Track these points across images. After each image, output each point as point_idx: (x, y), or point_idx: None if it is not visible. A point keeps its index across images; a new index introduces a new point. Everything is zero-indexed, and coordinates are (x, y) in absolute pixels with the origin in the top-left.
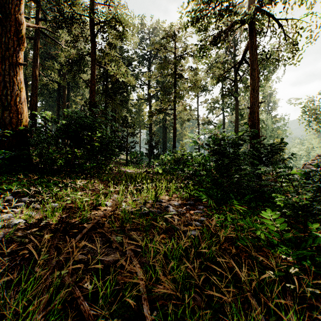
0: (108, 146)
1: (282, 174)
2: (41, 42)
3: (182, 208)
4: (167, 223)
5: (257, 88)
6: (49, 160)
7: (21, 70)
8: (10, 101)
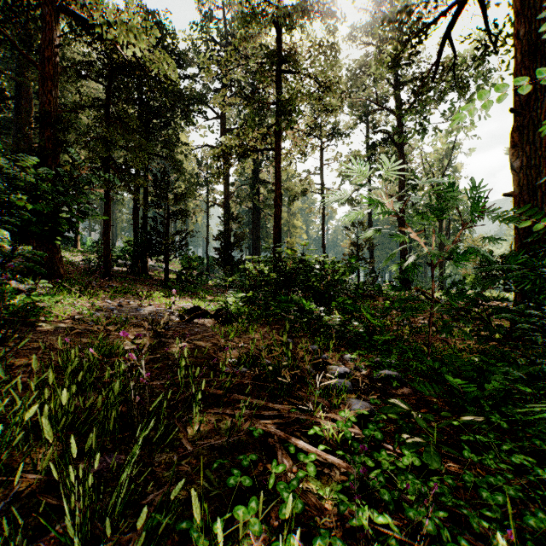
0: None
1: None
2: None
3: None
4: None
5: (542, 49)
6: None
7: None
8: None
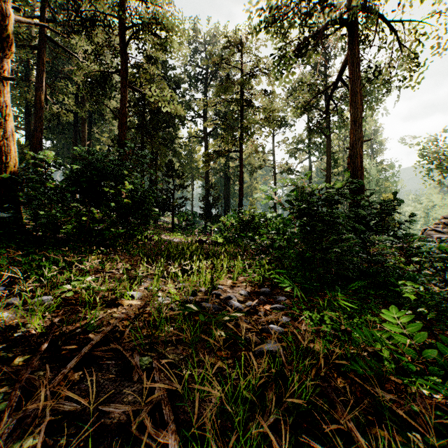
0: (143, 203)
1: (420, 251)
2: (50, 55)
3: (253, 300)
4: (228, 334)
5: (360, 120)
6: (50, 225)
7: (8, 88)
8: None
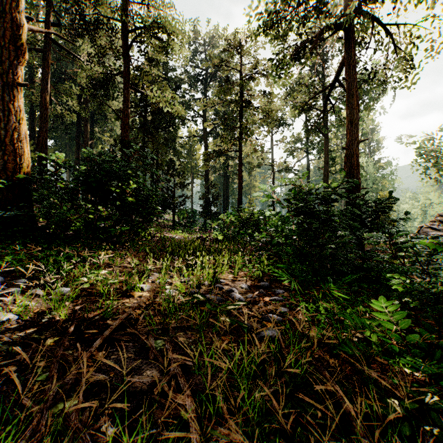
0: (147, 202)
1: (404, 246)
2: (54, 56)
3: (253, 293)
4: (232, 320)
5: (356, 121)
6: (61, 222)
7: (21, 93)
8: (5, 138)
